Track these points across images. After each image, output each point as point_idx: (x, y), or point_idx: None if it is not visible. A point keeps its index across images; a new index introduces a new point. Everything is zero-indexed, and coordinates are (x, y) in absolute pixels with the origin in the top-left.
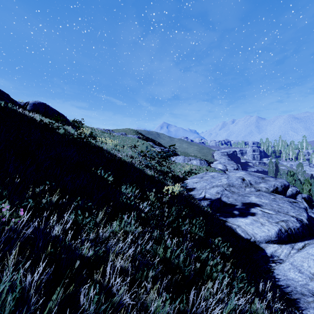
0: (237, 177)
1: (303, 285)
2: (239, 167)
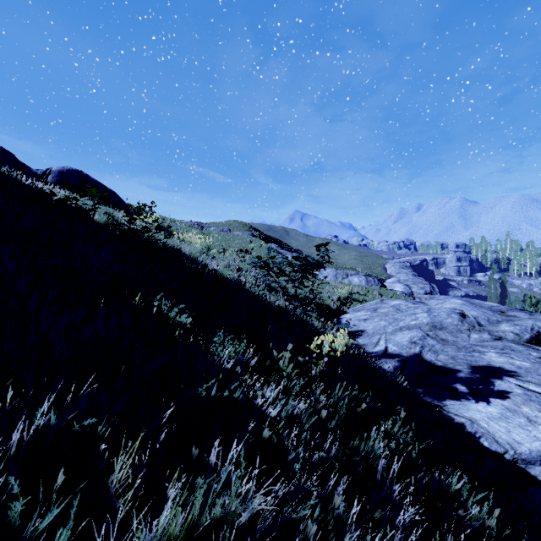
0: (449, 310)
1: None
2: (435, 289)
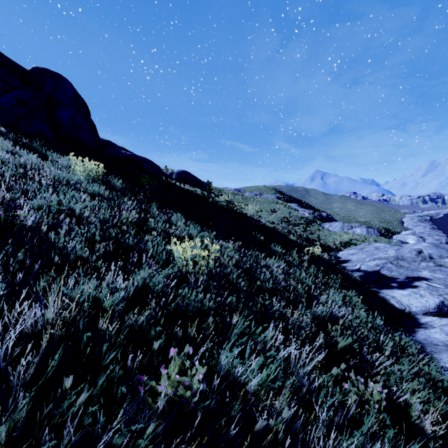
0: (412, 249)
1: (441, 341)
2: None
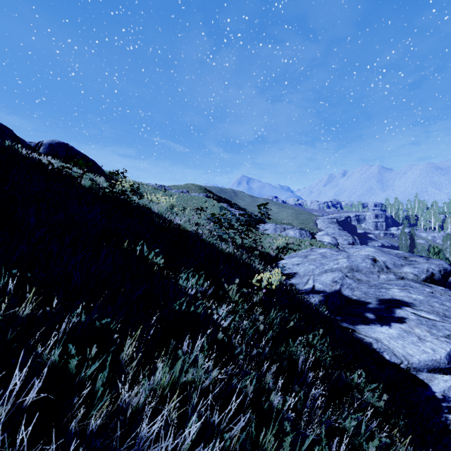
0: (364, 256)
1: None
2: (356, 240)
